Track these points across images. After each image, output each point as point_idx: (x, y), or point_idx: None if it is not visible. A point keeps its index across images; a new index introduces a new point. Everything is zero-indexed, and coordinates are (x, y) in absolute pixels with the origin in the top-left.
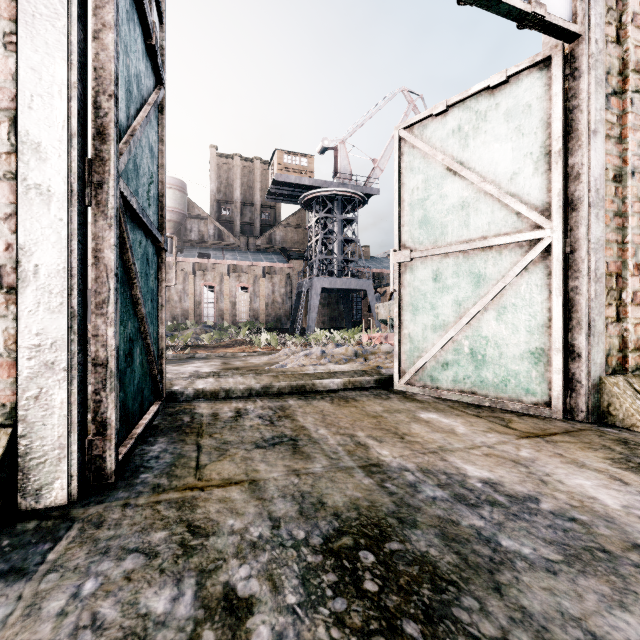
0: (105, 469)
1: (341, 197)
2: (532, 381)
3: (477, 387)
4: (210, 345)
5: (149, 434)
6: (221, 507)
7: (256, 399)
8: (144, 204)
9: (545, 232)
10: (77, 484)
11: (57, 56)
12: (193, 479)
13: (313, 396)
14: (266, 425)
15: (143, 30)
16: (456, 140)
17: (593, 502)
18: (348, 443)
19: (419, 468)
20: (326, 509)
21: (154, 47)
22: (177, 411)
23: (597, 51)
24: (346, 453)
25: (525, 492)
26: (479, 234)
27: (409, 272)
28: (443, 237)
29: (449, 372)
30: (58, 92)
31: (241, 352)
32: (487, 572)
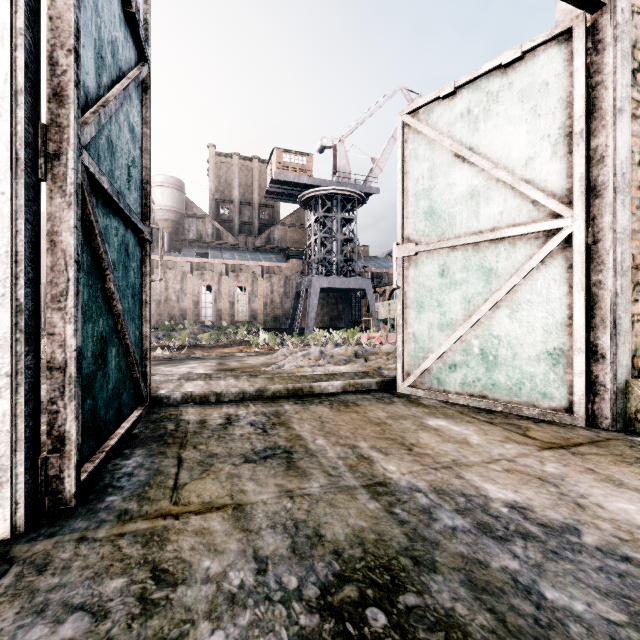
0: (63, 492)
1: (340, 196)
2: (550, 384)
3: (488, 390)
4: (208, 345)
5: (126, 445)
6: (197, 542)
7: (249, 403)
8: (122, 188)
9: (565, 221)
10: (24, 513)
11: None
12: (168, 503)
13: (311, 400)
14: (258, 434)
15: None
16: (465, 124)
17: None
18: (349, 456)
19: (432, 488)
20: (324, 544)
21: (134, 15)
22: (161, 417)
23: (623, 21)
24: (347, 468)
25: (561, 520)
26: (490, 225)
27: (413, 267)
28: (451, 229)
29: (457, 374)
30: None
31: (238, 352)
32: None
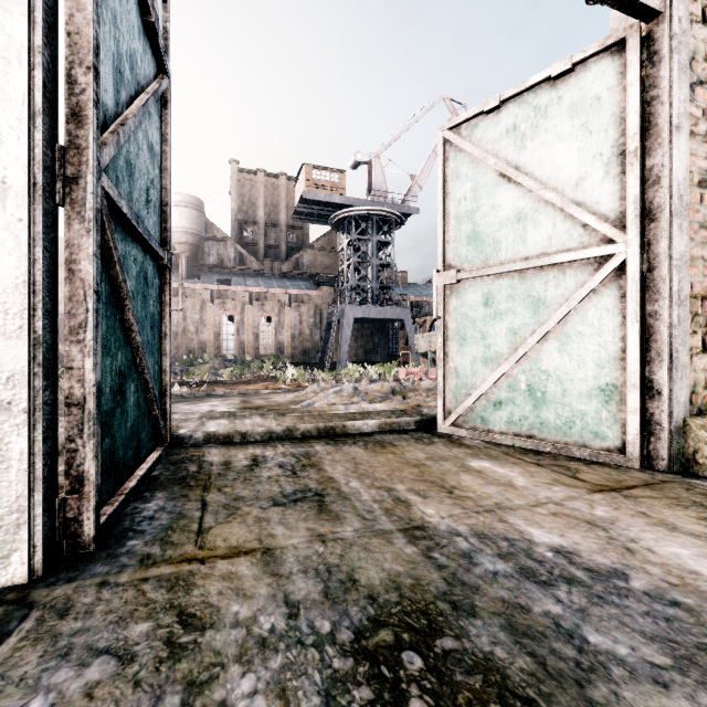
0: (82, 535)
1: (376, 217)
2: (602, 423)
3: (536, 430)
4: (230, 381)
5: (145, 488)
6: (224, 587)
7: (277, 444)
8: (141, 212)
9: (618, 247)
10: (42, 556)
11: (15, 11)
12: (193, 547)
13: (344, 440)
14: (287, 476)
15: (139, 3)
16: (511, 141)
17: (696, 578)
18: (385, 499)
19: (473, 532)
20: (358, 589)
21: (154, 25)
22: (182, 459)
23: (680, 31)
24: (383, 512)
25: (608, 565)
26: (538, 250)
27: (455, 296)
28: (495, 255)
29: (502, 412)
30: (16, 57)
31: (264, 389)
32: (574, 684)
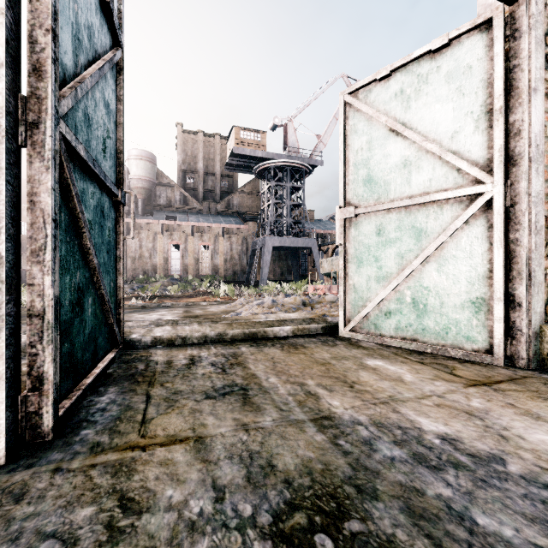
0: (42, 426)
1: (290, 168)
2: (473, 329)
3: (419, 334)
4: (176, 295)
5: (101, 383)
6: (161, 472)
7: (210, 346)
8: (98, 157)
9: (486, 187)
10: (5, 446)
11: None
12: (136, 436)
13: (264, 343)
14: (218, 373)
15: None
16: (398, 102)
17: None
18: (298, 392)
19: (372, 421)
20: (276, 474)
21: (109, 4)
22: (133, 358)
23: (537, 12)
24: (296, 404)
25: (487, 450)
26: (421, 190)
27: (354, 227)
28: (386, 194)
29: (392, 320)
30: None
31: (202, 301)
32: None
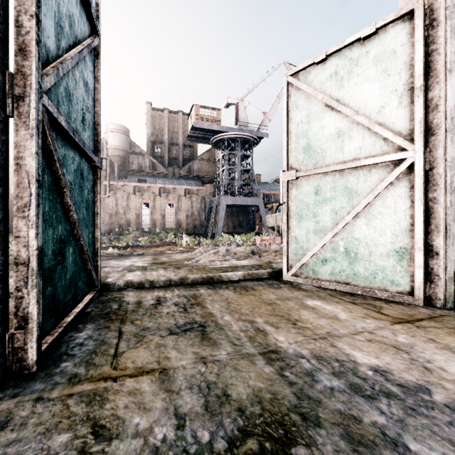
0: (27, 360)
1: (240, 139)
2: (397, 274)
3: (350, 279)
4: (146, 245)
5: (80, 321)
6: (130, 401)
7: (174, 288)
8: (78, 127)
9: (408, 153)
10: None
11: None
12: (109, 368)
13: (220, 286)
14: (180, 312)
15: None
16: (333, 82)
17: None
18: (249, 329)
19: (313, 355)
20: (230, 403)
21: None
22: (108, 299)
23: (452, 4)
24: (248, 339)
25: (414, 381)
26: (352, 156)
27: (295, 188)
28: (323, 160)
29: (327, 267)
30: None
31: (168, 250)
32: None
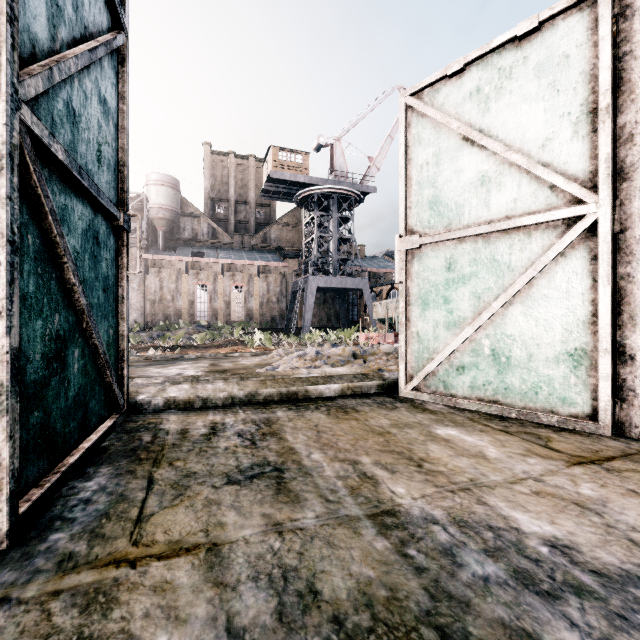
0: None
1: (337, 195)
2: (570, 389)
3: (500, 395)
4: (202, 345)
5: (91, 462)
6: (153, 604)
7: (238, 410)
8: (89, 166)
9: (588, 207)
10: None
11: None
12: (126, 542)
13: (306, 405)
14: (245, 447)
15: None
16: (474, 104)
17: None
18: (350, 475)
19: (451, 518)
20: (321, 607)
21: None
22: (138, 427)
23: None
24: (348, 492)
25: (617, 565)
26: (503, 213)
27: (417, 261)
28: (458, 219)
29: (466, 377)
30: None
31: (233, 352)
32: None
